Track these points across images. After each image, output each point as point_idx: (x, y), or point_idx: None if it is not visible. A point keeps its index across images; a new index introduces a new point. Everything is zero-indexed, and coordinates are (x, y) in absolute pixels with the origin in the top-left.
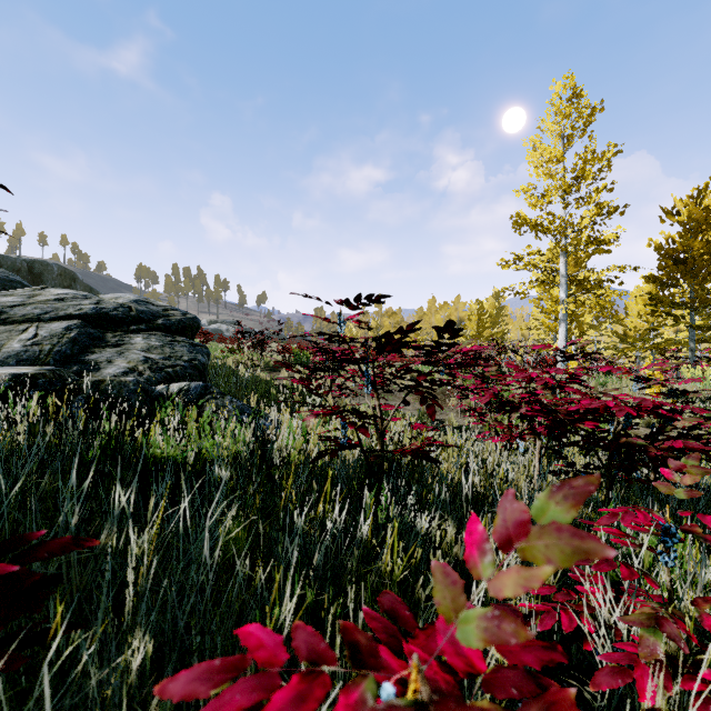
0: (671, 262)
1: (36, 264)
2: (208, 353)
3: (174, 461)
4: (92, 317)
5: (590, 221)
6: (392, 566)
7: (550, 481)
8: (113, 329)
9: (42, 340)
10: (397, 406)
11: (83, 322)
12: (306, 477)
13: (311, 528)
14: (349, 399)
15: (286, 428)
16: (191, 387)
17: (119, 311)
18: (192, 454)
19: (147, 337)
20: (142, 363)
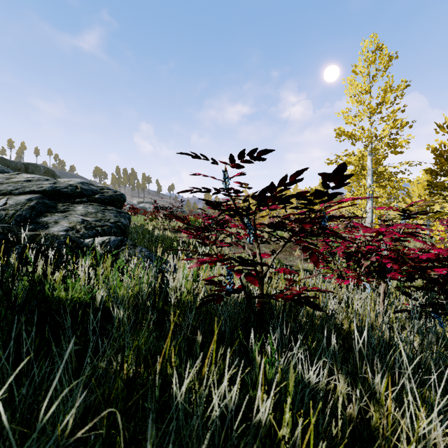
0: (444, 160)
1: (30, 166)
2: (129, 218)
3: (79, 302)
4: (49, 192)
5: (388, 132)
6: (281, 419)
7: (391, 316)
8: (63, 201)
9: (9, 207)
10: (276, 254)
11: (42, 196)
12: (195, 313)
13: (197, 378)
14: (228, 250)
15: (181, 271)
16: (111, 240)
17: (68, 189)
18: (99, 295)
19: (86, 206)
20: (80, 224)
